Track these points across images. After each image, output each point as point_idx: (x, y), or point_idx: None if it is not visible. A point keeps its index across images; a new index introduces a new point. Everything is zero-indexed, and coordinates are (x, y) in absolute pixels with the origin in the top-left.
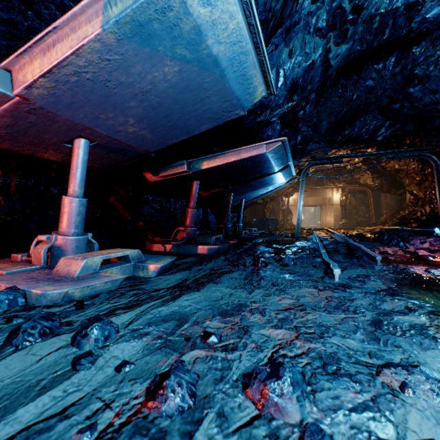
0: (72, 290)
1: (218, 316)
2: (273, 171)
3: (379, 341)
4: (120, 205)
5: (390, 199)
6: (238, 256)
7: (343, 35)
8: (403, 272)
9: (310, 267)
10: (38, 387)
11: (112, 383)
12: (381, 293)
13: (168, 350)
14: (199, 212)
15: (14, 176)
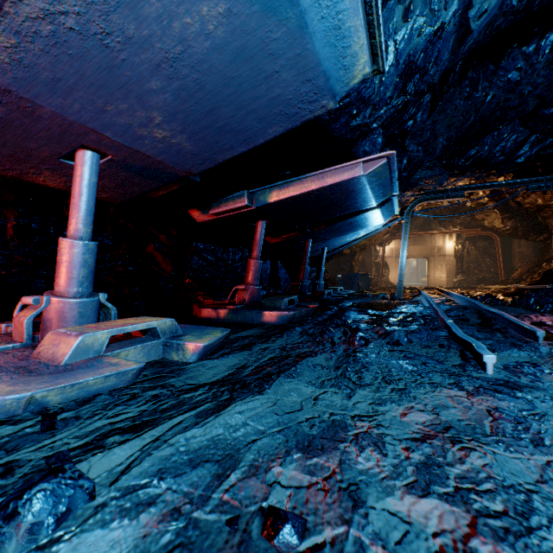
0: (42, 393)
1: (295, 453)
2: (371, 206)
3: None
4: (160, 256)
5: (525, 248)
6: (321, 327)
7: None
8: None
9: (435, 347)
10: None
11: None
12: None
13: None
14: (265, 266)
15: (11, 214)
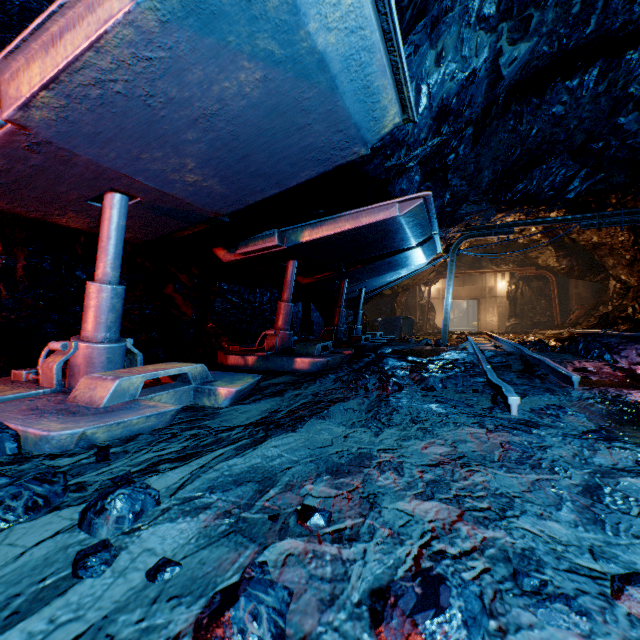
0: (92, 430)
1: (325, 475)
2: (410, 245)
3: (604, 525)
4: (180, 298)
5: (583, 289)
6: (356, 375)
7: (523, 26)
8: (618, 401)
9: (469, 393)
10: (7, 611)
11: (137, 605)
12: (589, 436)
13: (241, 538)
14: (297, 308)
15: (22, 253)
